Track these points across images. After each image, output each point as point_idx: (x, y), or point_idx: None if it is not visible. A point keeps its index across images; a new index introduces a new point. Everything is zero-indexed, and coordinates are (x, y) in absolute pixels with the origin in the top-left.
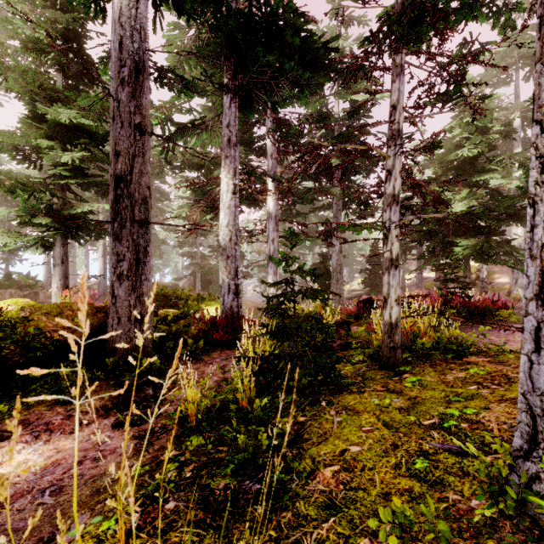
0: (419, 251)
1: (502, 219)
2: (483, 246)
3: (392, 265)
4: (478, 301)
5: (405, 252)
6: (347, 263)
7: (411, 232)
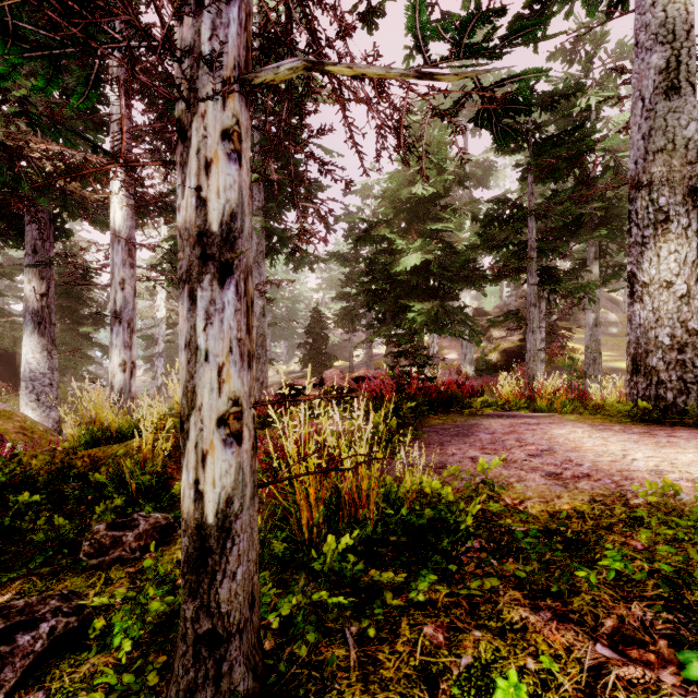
0: (369, 319)
1: (457, 281)
2: (438, 312)
3: (204, 262)
4: (442, 385)
5: (352, 321)
6: (285, 336)
7: (358, 291)
